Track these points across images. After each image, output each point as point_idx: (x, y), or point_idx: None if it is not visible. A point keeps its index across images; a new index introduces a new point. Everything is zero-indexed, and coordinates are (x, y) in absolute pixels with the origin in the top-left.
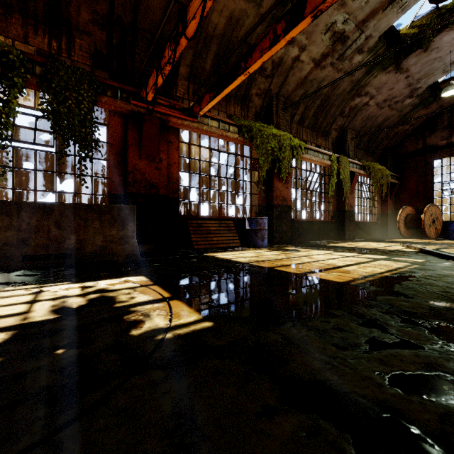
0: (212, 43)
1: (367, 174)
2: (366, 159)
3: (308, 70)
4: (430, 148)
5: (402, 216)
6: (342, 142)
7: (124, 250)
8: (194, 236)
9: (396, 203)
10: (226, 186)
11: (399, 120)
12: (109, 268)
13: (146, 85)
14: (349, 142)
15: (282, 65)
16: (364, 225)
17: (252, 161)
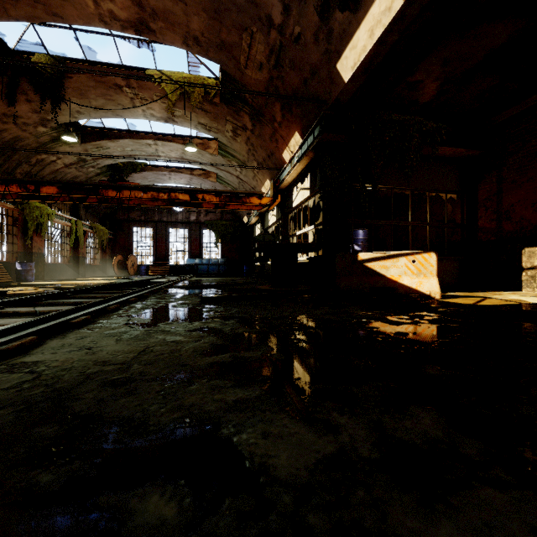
0: None
1: (94, 232)
2: (92, 219)
3: (61, 167)
4: (132, 220)
5: (116, 261)
6: (78, 208)
7: None
8: None
9: (113, 252)
10: None
11: None
12: None
13: None
14: (82, 209)
15: (43, 162)
16: (91, 267)
17: (11, 218)
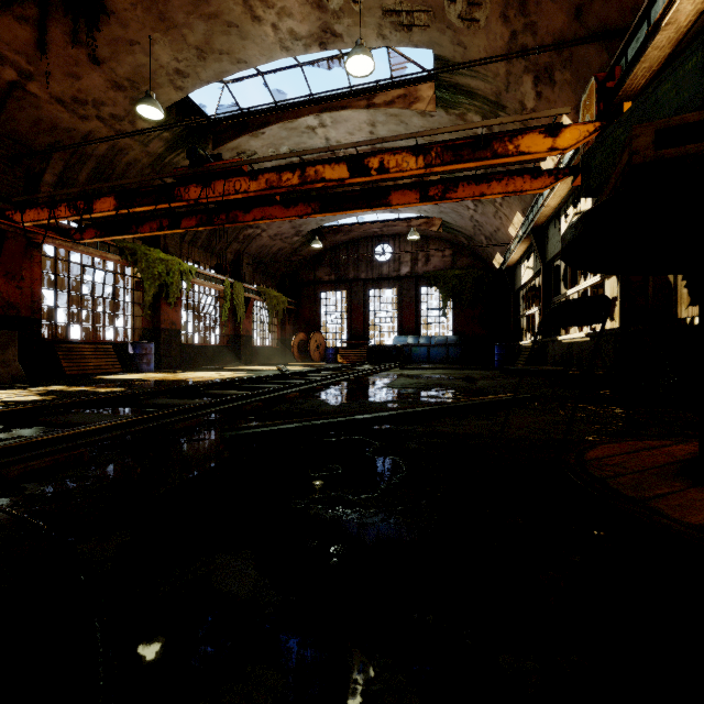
0: (90, 160)
1: (264, 300)
2: (265, 283)
3: None
4: (318, 281)
5: (296, 342)
6: (239, 266)
7: (8, 372)
8: (66, 361)
9: (295, 328)
10: (103, 306)
11: (293, 252)
12: (5, 386)
13: (22, 213)
14: (245, 267)
15: None
16: (263, 350)
17: (135, 279)
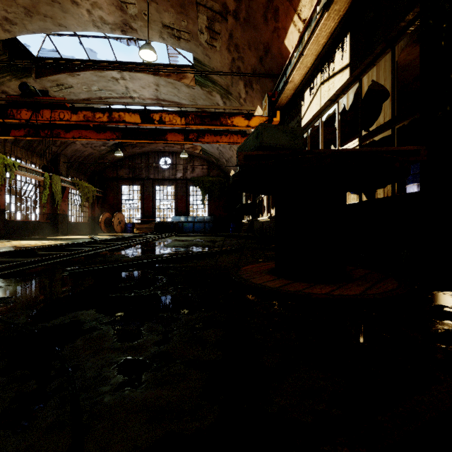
0: None
1: (77, 189)
2: (78, 177)
3: None
4: (120, 178)
5: (103, 219)
6: (57, 163)
7: None
8: None
9: (102, 209)
10: None
11: (101, 156)
12: None
13: None
14: (62, 164)
15: None
16: (77, 224)
17: None
